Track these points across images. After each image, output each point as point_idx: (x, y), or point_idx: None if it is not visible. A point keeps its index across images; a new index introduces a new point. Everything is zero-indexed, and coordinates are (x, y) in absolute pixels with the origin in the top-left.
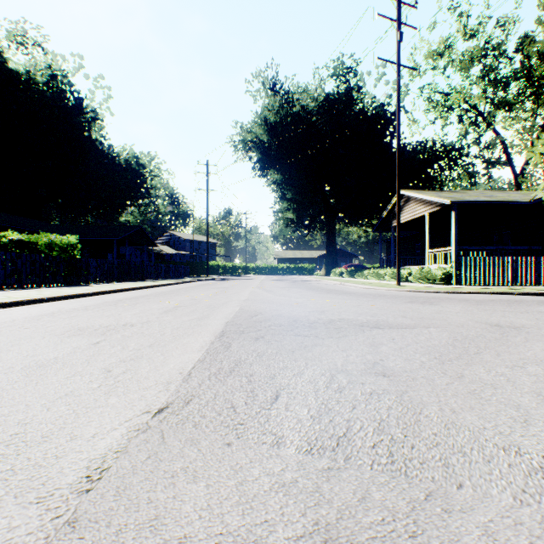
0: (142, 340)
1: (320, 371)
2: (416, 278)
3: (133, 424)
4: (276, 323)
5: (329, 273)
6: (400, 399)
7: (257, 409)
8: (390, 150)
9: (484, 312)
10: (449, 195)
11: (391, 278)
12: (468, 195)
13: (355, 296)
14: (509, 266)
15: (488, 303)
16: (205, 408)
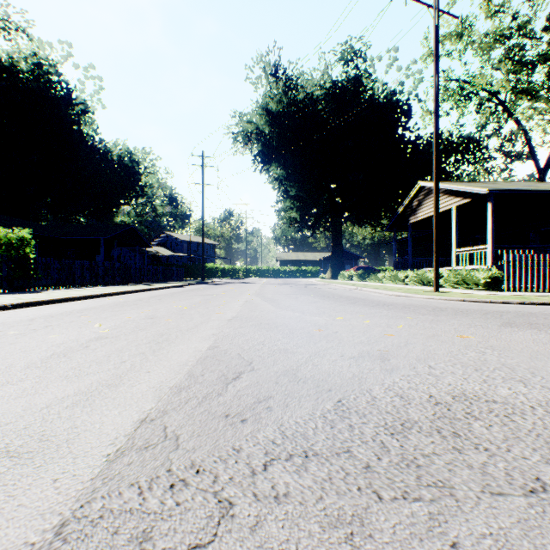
0: None
1: None
2: (450, 282)
3: None
4: (289, 430)
5: (335, 276)
6: None
7: None
8: (403, 141)
9: None
10: (480, 185)
11: (413, 282)
12: (502, 185)
13: (399, 310)
14: None
15: None
16: None
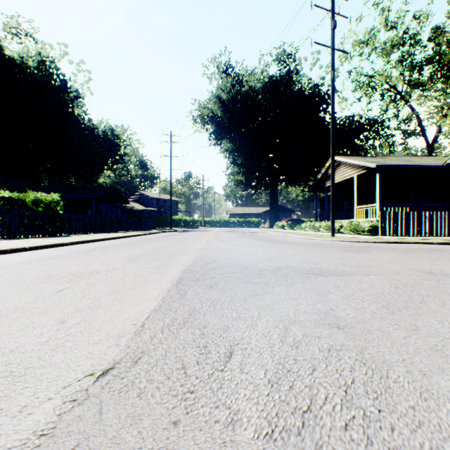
0: (103, 287)
1: (273, 321)
2: (347, 230)
3: (70, 392)
4: (229, 270)
5: (272, 225)
6: (362, 358)
7: (210, 370)
8: (323, 123)
9: (414, 260)
10: (374, 160)
11: (325, 230)
12: (390, 160)
13: (297, 245)
14: (426, 220)
15: (414, 252)
16: (153, 369)
